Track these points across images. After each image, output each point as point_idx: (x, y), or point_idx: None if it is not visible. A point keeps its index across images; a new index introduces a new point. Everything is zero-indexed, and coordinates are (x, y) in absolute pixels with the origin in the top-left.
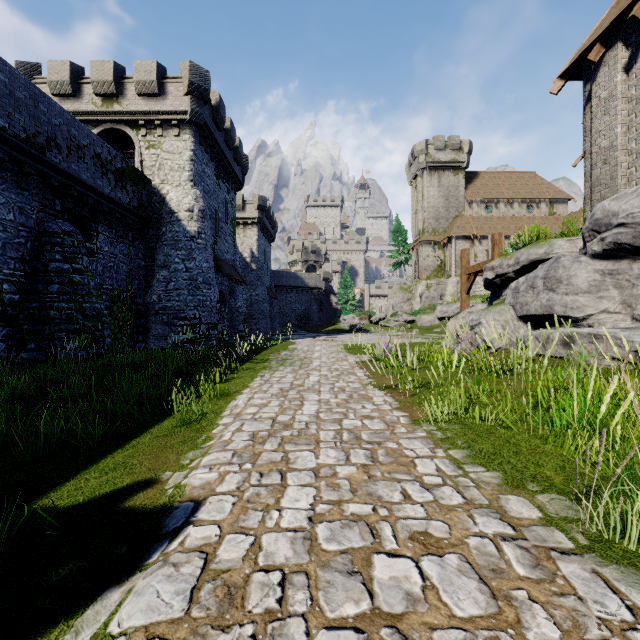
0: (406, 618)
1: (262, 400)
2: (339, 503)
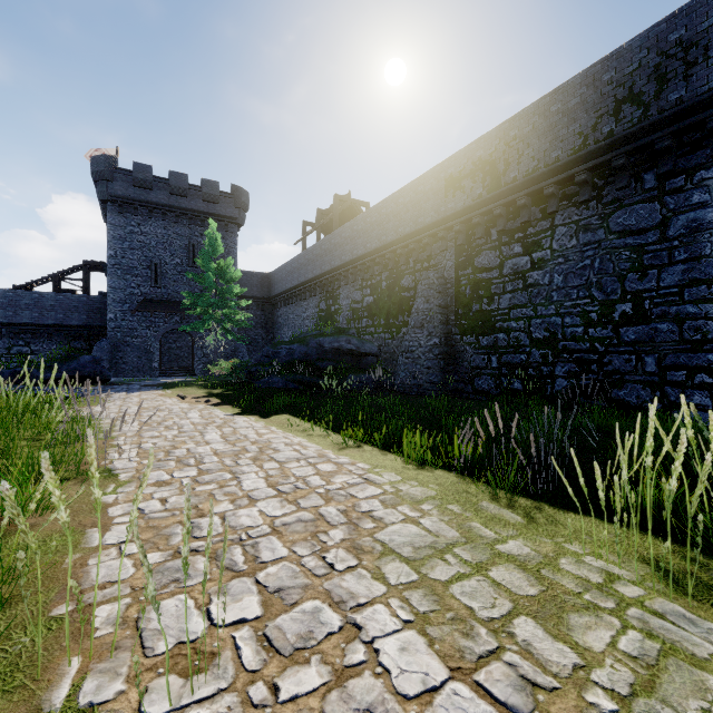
0: (163, 412)
1: (270, 436)
2: (178, 416)
